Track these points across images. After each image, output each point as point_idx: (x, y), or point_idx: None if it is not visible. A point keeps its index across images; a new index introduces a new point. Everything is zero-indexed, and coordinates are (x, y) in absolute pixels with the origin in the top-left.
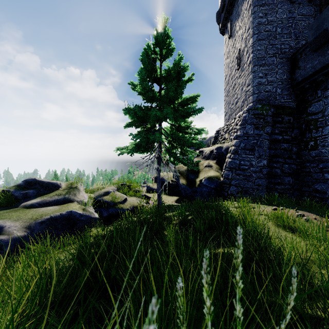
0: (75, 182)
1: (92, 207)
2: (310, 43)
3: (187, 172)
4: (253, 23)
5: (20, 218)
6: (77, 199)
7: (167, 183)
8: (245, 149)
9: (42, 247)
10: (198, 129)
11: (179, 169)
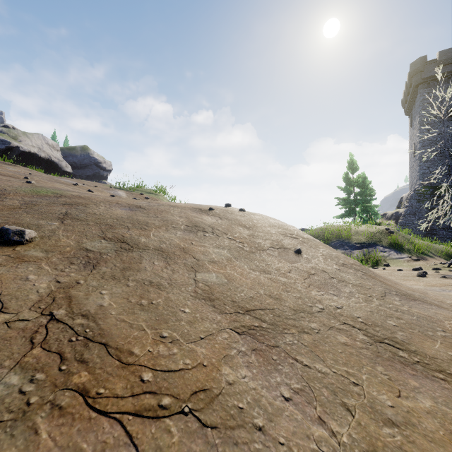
0: None
1: None
2: (451, 155)
3: None
4: (419, 136)
5: None
6: None
7: None
8: (410, 214)
9: None
10: (376, 206)
11: None
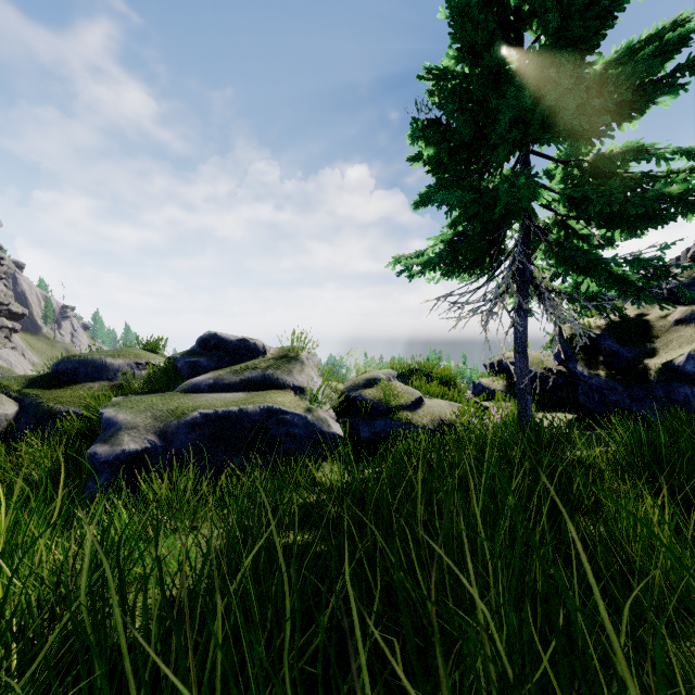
0: (297, 347)
1: (331, 410)
2: None
3: (605, 341)
4: None
5: (152, 408)
6: (293, 382)
7: (534, 377)
8: None
9: (172, 491)
10: (688, 150)
11: (604, 302)
